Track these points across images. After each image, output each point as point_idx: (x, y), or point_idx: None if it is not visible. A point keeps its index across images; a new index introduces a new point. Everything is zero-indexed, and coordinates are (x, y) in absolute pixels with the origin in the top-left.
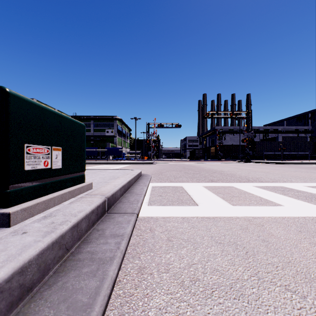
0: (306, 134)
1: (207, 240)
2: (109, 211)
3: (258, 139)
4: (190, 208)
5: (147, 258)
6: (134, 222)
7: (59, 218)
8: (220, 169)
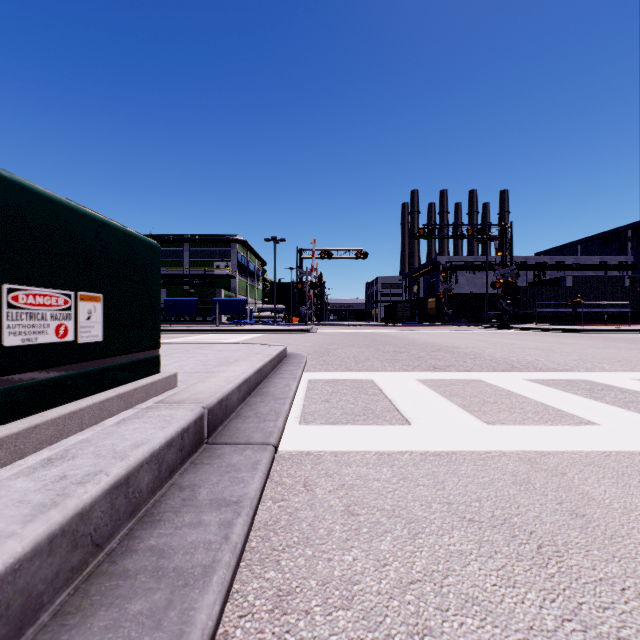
0: (622, 271)
1: (440, 512)
2: (211, 438)
3: (525, 283)
4: (394, 431)
5: (297, 564)
6: (266, 467)
7: (81, 464)
8: (450, 342)
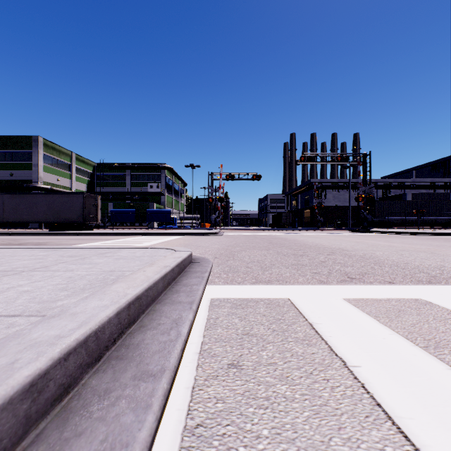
0: (446, 189)
1: None
2: None
3: (376, 198)
4: None
5: None
6: None
7: None
8: (335, 244)
